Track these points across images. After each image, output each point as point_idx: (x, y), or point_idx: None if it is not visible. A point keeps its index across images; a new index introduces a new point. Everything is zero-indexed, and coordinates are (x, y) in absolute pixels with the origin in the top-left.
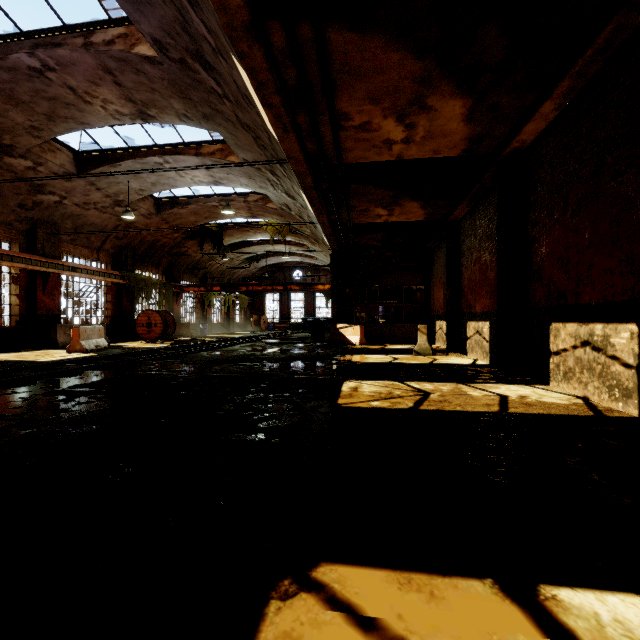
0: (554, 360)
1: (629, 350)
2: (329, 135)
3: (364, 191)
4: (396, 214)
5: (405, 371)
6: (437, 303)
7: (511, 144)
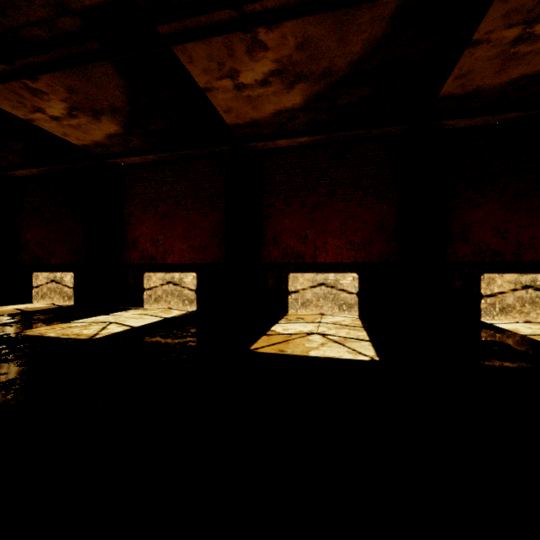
0: (36, 290)
1: (71, 282)
2: None
3: None
4: None
5: None
6: None
7: (7, 172)
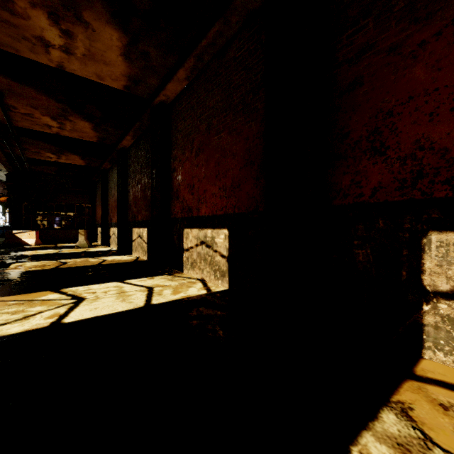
0: (133, 244)
1: (146, 237)
2: (0, 110)
3: (34, 142)
4: (64, 159)
5: (62, 256)
6: (98, 216)
7: (120, 145)
